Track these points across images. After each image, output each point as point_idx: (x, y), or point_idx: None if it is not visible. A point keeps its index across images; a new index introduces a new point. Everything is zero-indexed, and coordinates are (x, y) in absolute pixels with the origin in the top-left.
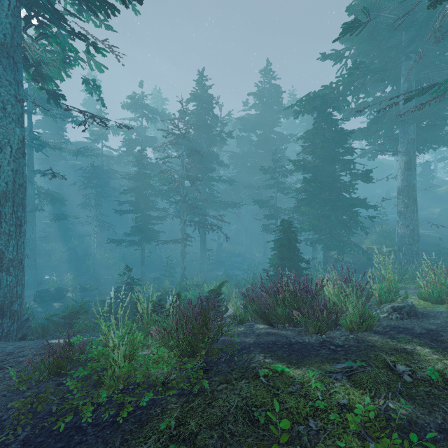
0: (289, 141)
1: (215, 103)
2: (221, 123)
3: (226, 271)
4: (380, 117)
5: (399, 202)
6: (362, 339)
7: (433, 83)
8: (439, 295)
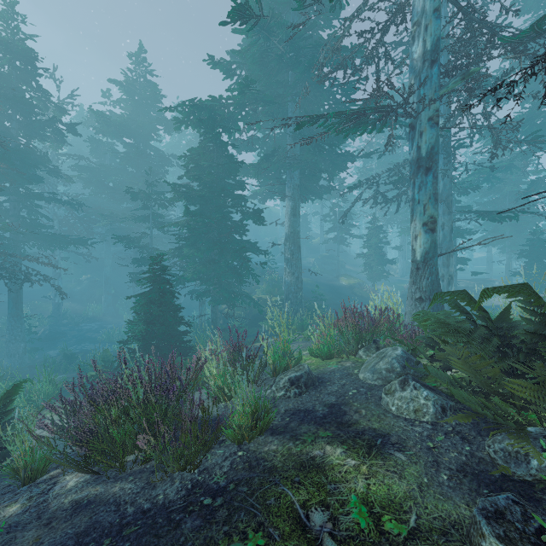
0: (172, 164)
1: (42, 68)
2: (56, 107)
3: (67, 348)
4: (270, 156)
5: (286, 249)
6: (257, 455)
7: (321, 114)
8: (329, 350)
